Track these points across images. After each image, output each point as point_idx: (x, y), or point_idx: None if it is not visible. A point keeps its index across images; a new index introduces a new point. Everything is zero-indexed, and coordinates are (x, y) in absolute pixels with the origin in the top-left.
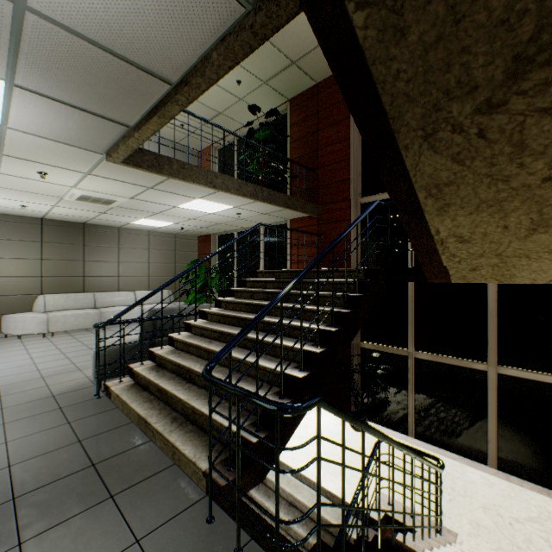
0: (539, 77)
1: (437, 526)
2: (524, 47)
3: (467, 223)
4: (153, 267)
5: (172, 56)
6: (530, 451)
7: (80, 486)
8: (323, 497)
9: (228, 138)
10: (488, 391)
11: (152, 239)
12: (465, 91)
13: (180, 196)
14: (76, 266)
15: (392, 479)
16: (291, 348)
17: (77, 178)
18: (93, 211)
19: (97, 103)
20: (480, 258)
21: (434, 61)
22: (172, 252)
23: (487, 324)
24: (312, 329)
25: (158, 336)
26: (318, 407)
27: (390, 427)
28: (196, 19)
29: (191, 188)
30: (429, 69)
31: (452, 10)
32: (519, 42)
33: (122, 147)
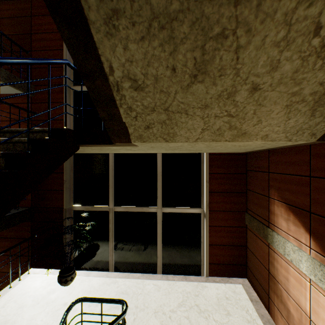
0: None
1: None
2: None
3: (141, 58)
4: None
5: None
6: (177, 255)
7: None
8: None
9: None
10: (157, 224)
11: None
12: None
13: None
14: None
15: None
16: None
17: None
18: None
19: None
20: (153, 113)
21: None
22: None
23: (157, 182)
24: None
25: None
26: None
27: (97, 268)
28: None
29: None
30: None
31: None
32: None
33: None
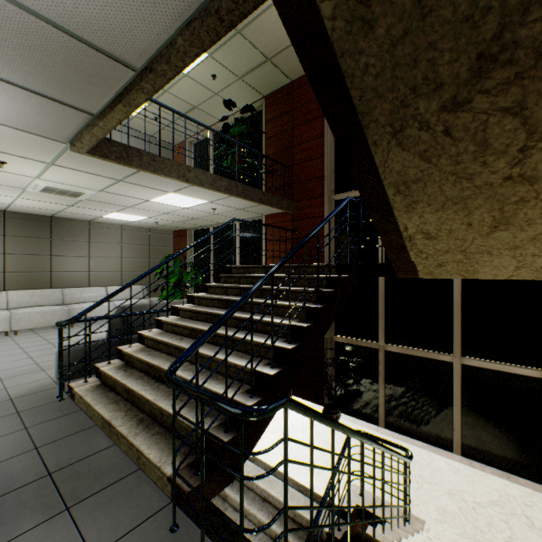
0: (501, 76)
1: (406, 515)
2: (488, 45)
3: (434, 220)
4: (125, 262)
5: (135, 40)
6: (491, 437)
7: (33, 498)
8: (297, 491)
9: (204, 133)
10: (453, 381)
11: (125, 233)
12: (431, 88)
13: (152, 189)
14: (42, 261)
15: (362, 475)
16: (262, 344)
17: (39, 169)
18: (60, 204)
19: (56, 88)
20: (446, 254)
21: (401, 56)
22: (146, 247)
23: (452, 317)
24: (284, 324)
25: (127, 334)
26: (285, 408)
27: (362, 418)
28: (158, 0)
29: (163, 181)
30: (397, 64)
31: (419, 4)
32: (483, 40)
33: (86, 137)
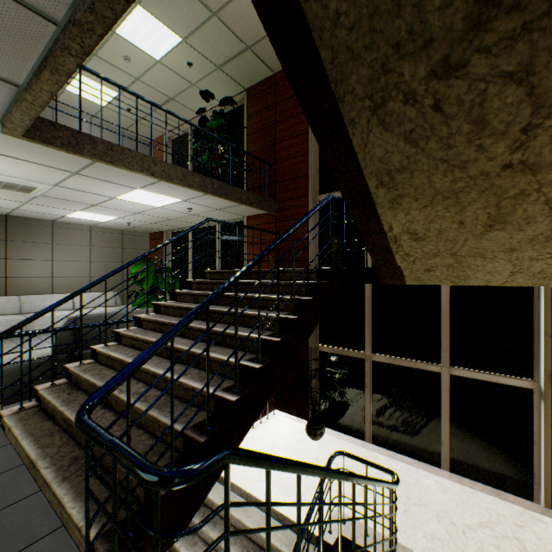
0: (506, 27)
1: (392, 548)
2: None
3: (422, 218)
4: (95, 267)
5: None
6: (480, 451)
7: None
8: (275, 520)
9: (183, 127)
10: (442, 392)
11: (94, 235)
12: (419, 46)
13: (116, 185)
14: None
15: (339, 519)
16: (223, 365)
17: None
18: (13, 200)
19: None
20: (435, 257)
21: None
22: (118, 250)
23: (441, 325)
24: (254, 338)
25: (76, 349)
26: (226, 464)
27: (348, 432)
28: None
29: (126, 175)
30: (376, 11)
31: None
32: None
33: (15, 115)
